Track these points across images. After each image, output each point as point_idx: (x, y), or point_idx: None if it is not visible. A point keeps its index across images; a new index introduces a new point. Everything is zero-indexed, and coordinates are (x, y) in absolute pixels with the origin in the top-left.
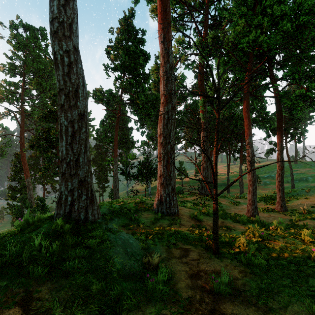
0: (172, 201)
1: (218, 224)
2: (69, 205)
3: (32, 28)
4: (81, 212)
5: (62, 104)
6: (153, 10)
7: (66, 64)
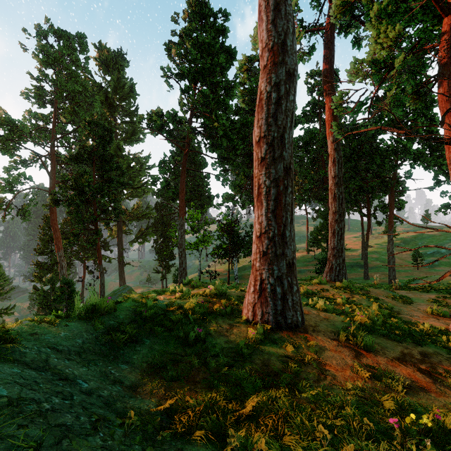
0: (289, 296)
1: None
2: None
3: (66, 35)
4: None
5: None
6: None
7: None
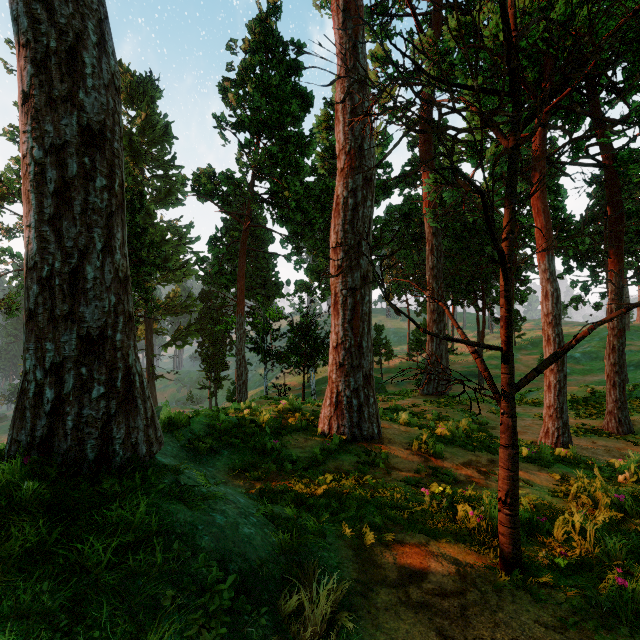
0: (365, 408)
1: (517, 476)
2: (46, 416)
3: None
4: (87, 437)
5: (26, 93)
6: None
7: None
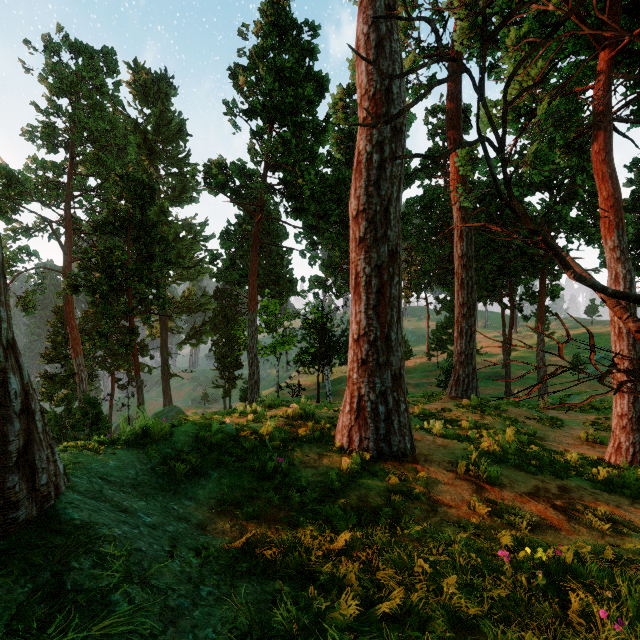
0: (395, 416)
1: None
2: None
3: (87, 51)
4: None
5: None
6: None
7: None
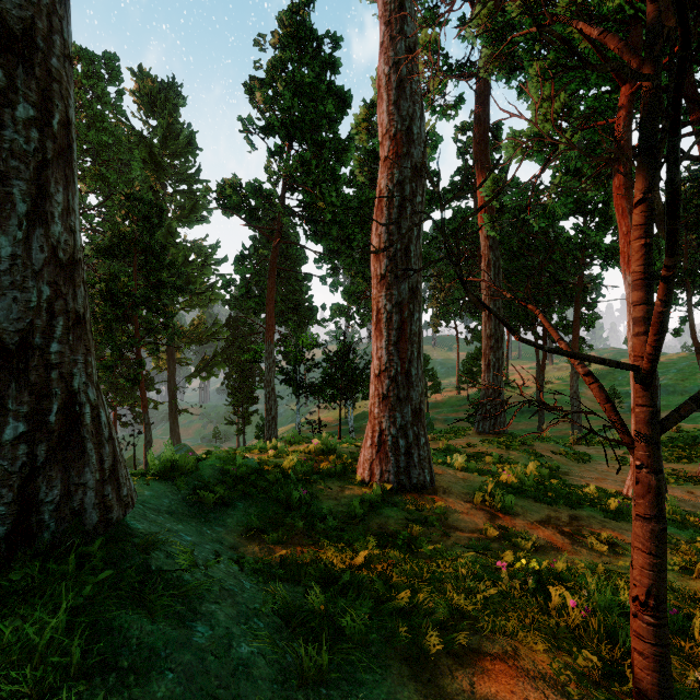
0: (415, 450)
1: (665, 565)
2: None
3: (87, 56)
4: None
5: None
6: None
7: None
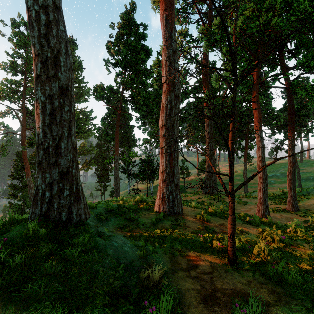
0: (175, 200)
1: (235, 227)
2: (46, 203)
3: None
4: (62, 211)
5: (38, 74)
6: (155, 1)
7: (43, 23)
